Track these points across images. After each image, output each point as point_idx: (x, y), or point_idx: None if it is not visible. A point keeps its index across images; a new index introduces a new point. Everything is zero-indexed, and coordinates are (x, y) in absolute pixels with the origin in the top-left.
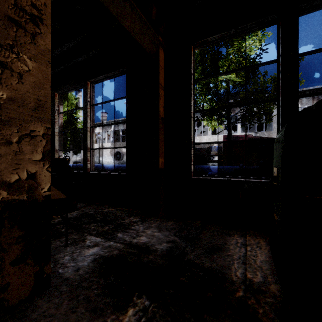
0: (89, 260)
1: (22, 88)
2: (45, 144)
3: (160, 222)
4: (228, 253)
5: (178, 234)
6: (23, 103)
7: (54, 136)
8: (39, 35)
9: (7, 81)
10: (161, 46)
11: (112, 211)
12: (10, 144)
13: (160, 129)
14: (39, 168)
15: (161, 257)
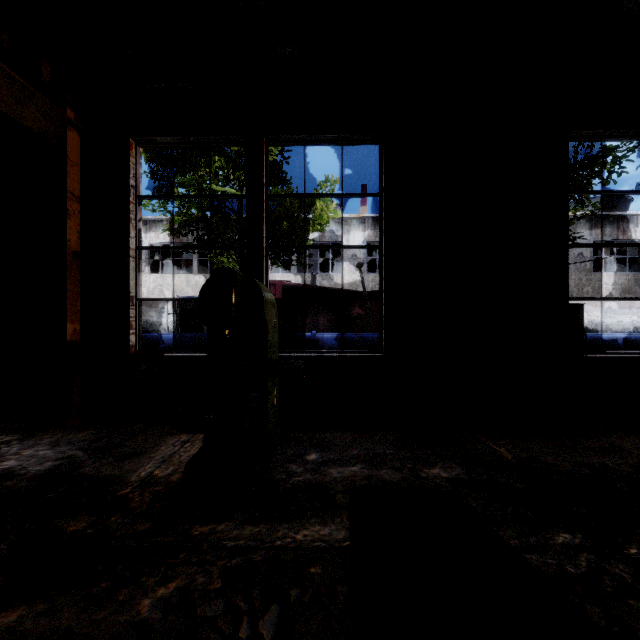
0: None
1: None
2: None
3: (65, 434)
4: (151, 455)
5: (87, 446)
6: None
7: None
8: None
9: None
10: (73, 125)
11: None
12: None
13: (69, 271)
14: None
15: (29, 480)
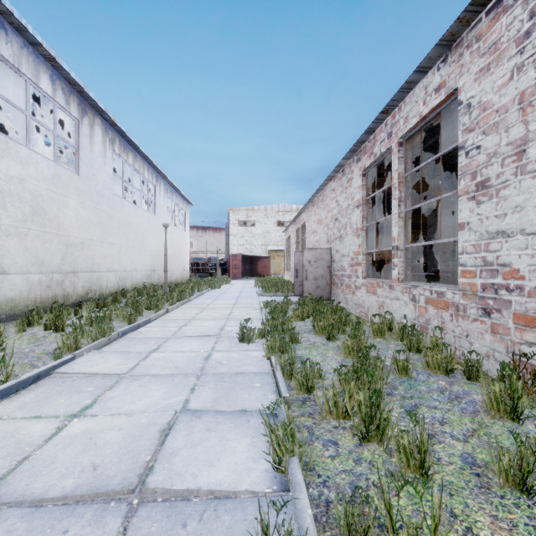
0: None
1: None
2: None
3: None
4: None
5: None
6: None
7: (454, 254)
8: None
9: None
10: None
11: None
12: None
13: None
14: None
15: None
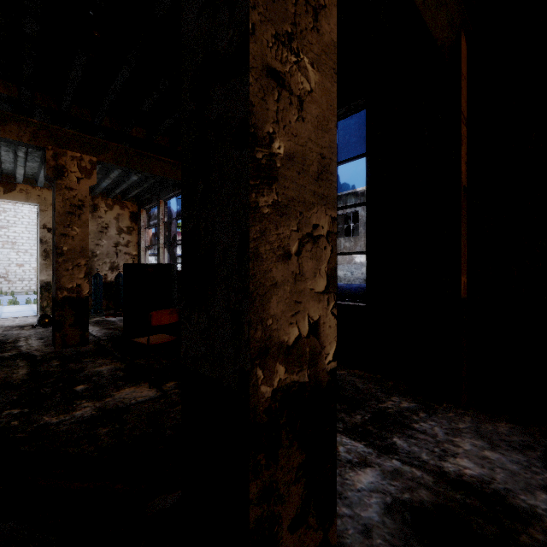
0: (376, 507)
1: (302, 131)
2: (329, 255)
3: (473, 419)
4: None
5: None
6: (303, 166)
7: None
8: (322, 12)
9: (285, 116)
10: (465, 28)
11: (343, 375)
12: (288, 257)
13: (461, 211)
14: (323, 309)
15: None
